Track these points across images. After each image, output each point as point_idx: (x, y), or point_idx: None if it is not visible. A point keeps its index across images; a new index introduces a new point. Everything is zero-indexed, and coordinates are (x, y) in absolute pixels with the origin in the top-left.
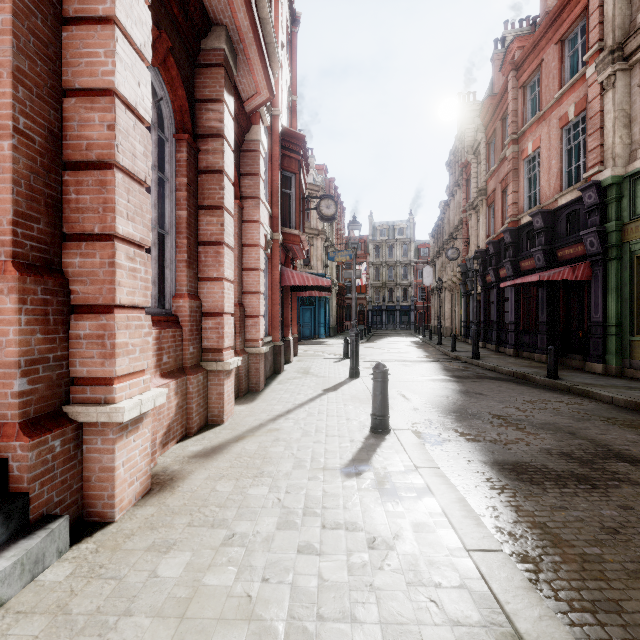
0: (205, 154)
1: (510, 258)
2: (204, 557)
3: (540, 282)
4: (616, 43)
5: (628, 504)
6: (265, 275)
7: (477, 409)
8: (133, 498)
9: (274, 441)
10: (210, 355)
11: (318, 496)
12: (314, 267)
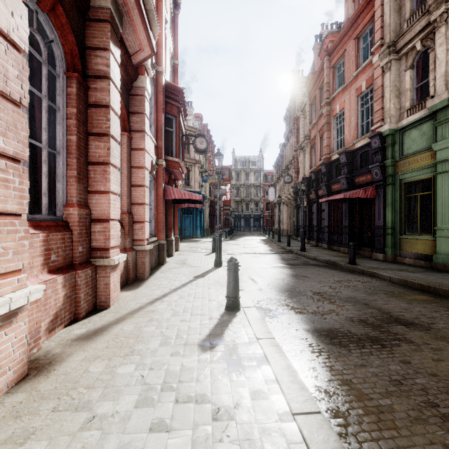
0: (94, 91)
1: (325, 182)
2: (59, 445)
3: (344, 199)
4: (391, 41)
5: (406, 359)
6: (152, 191)
7: (303, 288)
8: (5, 386)
9: (148, 321)
10: (98, 253)
11: (176, 371)
12: (192, 186)
